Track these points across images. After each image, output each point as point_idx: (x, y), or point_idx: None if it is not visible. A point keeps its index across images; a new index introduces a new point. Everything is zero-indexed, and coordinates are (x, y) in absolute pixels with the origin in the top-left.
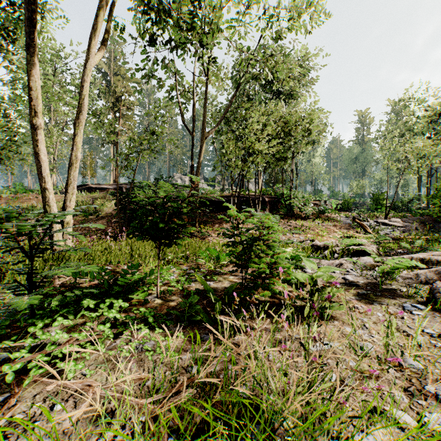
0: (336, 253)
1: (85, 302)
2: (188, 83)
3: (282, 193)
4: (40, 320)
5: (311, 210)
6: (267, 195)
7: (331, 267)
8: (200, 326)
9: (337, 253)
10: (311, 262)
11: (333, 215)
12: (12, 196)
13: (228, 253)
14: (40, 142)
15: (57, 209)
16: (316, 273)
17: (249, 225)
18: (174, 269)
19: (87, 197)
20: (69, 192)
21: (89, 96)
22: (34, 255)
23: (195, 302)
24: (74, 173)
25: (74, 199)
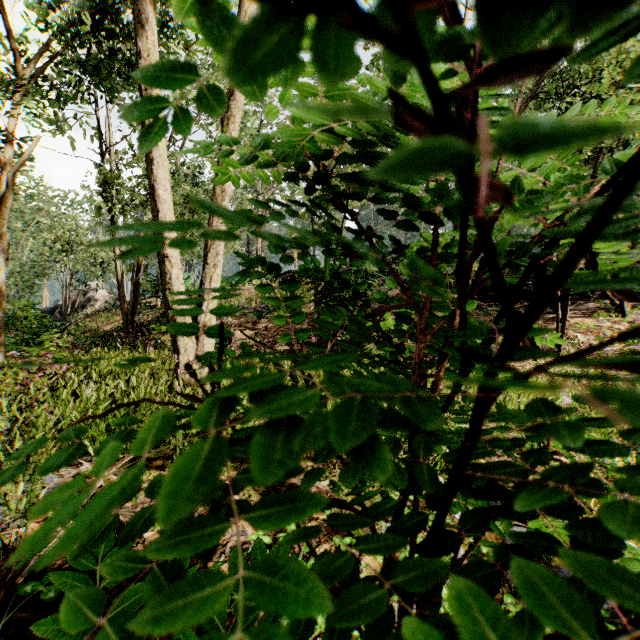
0: None
1: None
2: None
3: None
4: None
5: None
6: None
7: None
8: None
9: None
10: None
11: None
12: None
13: None
14: (156, 163)
15: (252, 305)
16: None
17: (602, 332)
18: None
19: None
20: (209, 263)
21: None
22: None
23: None
24: (217, 222)
25: (216, 276)
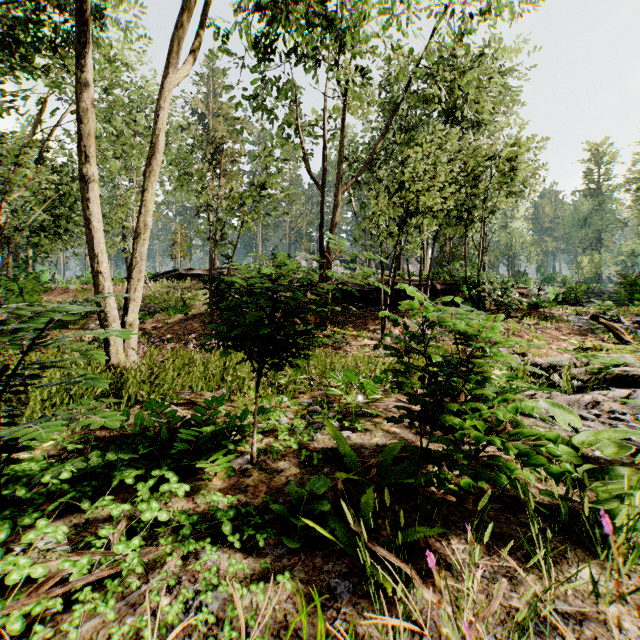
0: (574, 379)
1: (115, 473)
2: (315, 112)
3: (465, 276)
4: (9, 521)
5: (515, 303)
6: (438, 280)
7: (635, 432)
8: (330, 550)
9: (576, 378)
10: (567, 412)
11: (554, 311)
12: (81, 288)
13: (380, 377)
14: (91, 201)
15: None
16: (586, 440)
17: (410, 328)
18: (289, 401)
19: (175, 287)
20: (134, 277)
21: (179, 148)
22: (3, 391)
23: (318, 492)
24: (140, 248)
25: (140, 288)
